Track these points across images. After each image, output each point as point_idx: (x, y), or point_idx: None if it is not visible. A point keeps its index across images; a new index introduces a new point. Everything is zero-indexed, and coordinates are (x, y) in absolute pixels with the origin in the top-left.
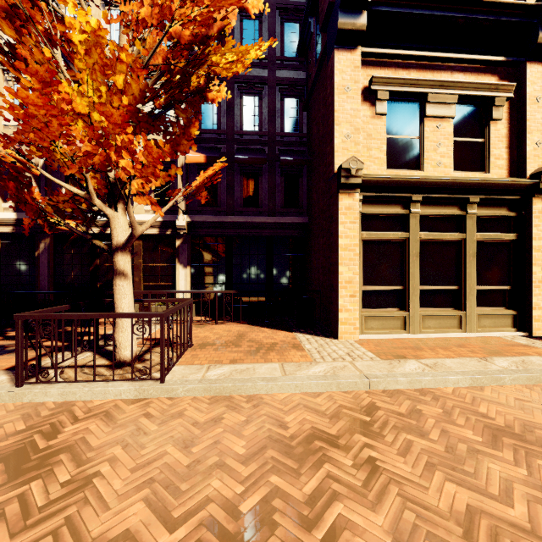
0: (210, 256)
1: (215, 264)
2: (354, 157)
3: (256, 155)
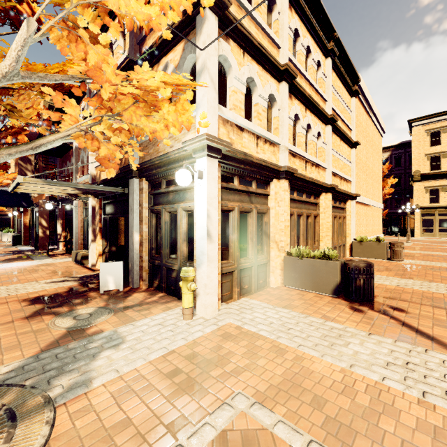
0: (385, 220)
1: (386, 223)
2: (417, 204)
3: (398, 195)
